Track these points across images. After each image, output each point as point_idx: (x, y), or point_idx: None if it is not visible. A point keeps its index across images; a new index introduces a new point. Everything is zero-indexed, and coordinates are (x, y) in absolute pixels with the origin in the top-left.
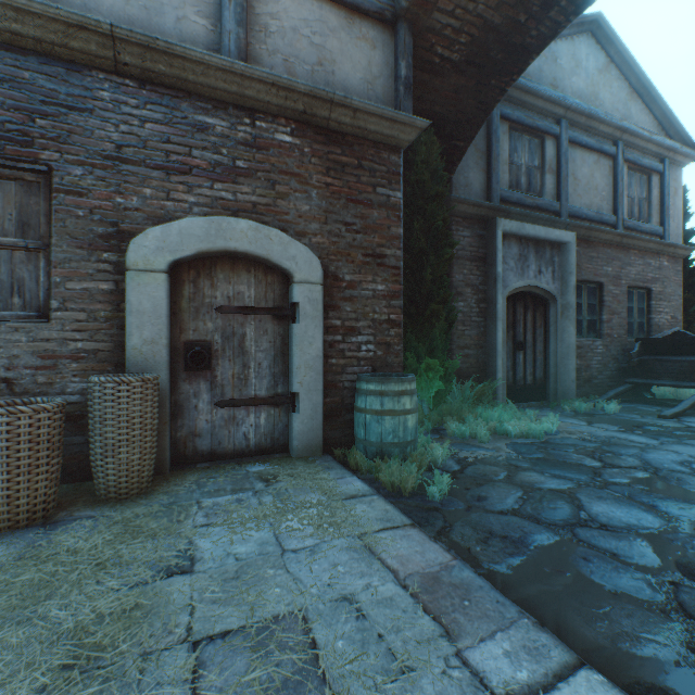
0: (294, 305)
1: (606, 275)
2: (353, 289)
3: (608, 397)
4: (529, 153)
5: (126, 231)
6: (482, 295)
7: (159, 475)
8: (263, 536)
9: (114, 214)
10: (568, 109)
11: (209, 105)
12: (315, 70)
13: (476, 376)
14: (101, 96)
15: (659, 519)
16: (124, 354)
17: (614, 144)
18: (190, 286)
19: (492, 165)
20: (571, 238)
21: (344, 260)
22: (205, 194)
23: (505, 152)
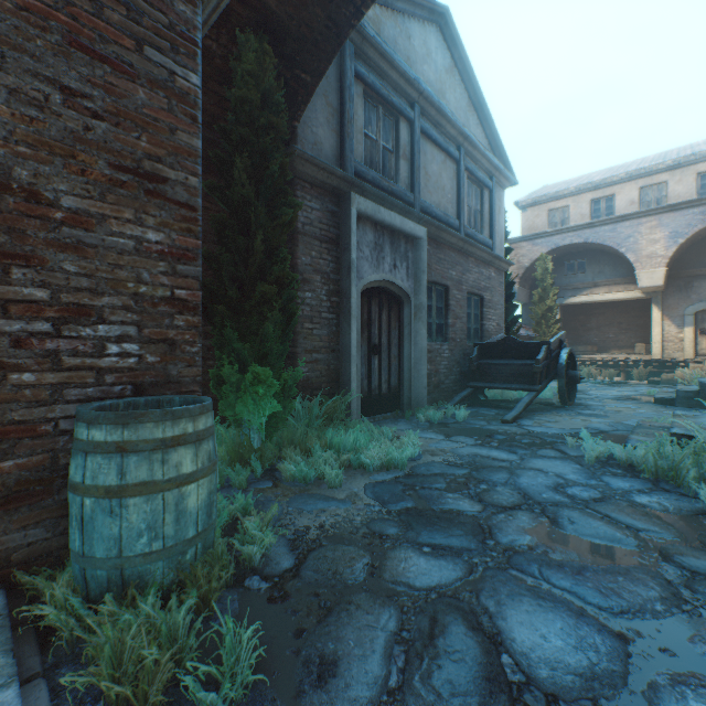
0: None
1: (452, 279)
2: (85, 228)
3: (456, 403)
4: (384, 131)
5: None
6: (335, 287)
7: None
8: None
9: None
10: (421, 94)
11: None
12: None
13: (327, 387)
14: None
15: (609, 636)
16: None
17: (457, 150)
18: None
19: (346, 128)
20: (424, 234)
21: (60, 163)
22: None
23: (360, 119)
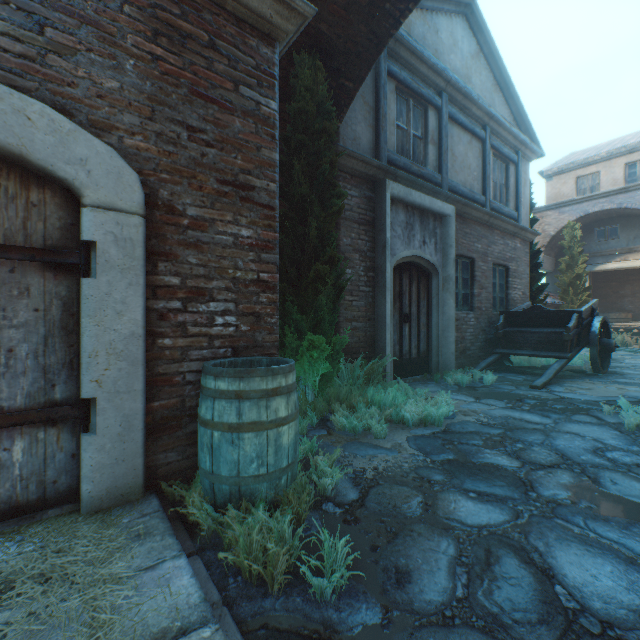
0: (87, 246)
1: (477, 251)
2: (201, 230)
3: (482, 368)
4: (414, 120)
5: None
6: (370, 263)
7: None
8: None
9: None
10: (448, 82)
11: None
12: None
13: (364, 351)
14: None
15: None
16: None
17: (483, 129)
18: None
19: (380, 122)
20: (451, 211)
21: (186, 183)
22: None
23: (392, 112)
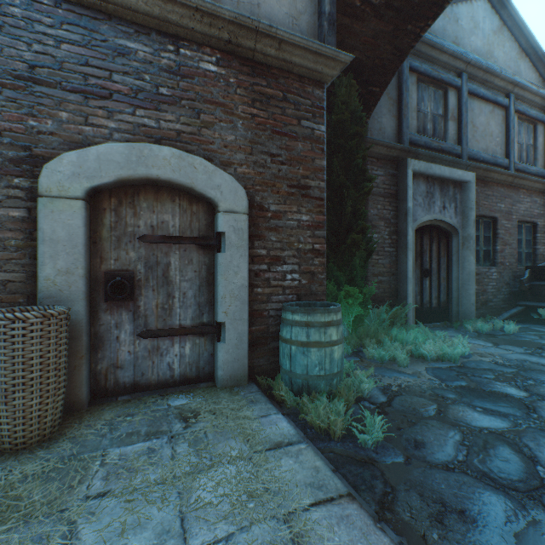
0: (219, 235)
1: (500, 211)
2: (278, 219)
3: (504, 319)
4: (434, 103)
5: (40, 156)
6: (394, 228)
7: (74, 411)
8: (165, 518)
9: (26, 137)
10: (468, 63)
11: (130, 29)
12: (240, 1)
13: (388, 300)
14: (11, 12)
15: None
16: (37, 285)
17: (506, 97)
18: (111, 214)
19: (403, 111)
20: (471, 177)
21: (270, 190)
22: (127, 120)
23: (414, 101)
